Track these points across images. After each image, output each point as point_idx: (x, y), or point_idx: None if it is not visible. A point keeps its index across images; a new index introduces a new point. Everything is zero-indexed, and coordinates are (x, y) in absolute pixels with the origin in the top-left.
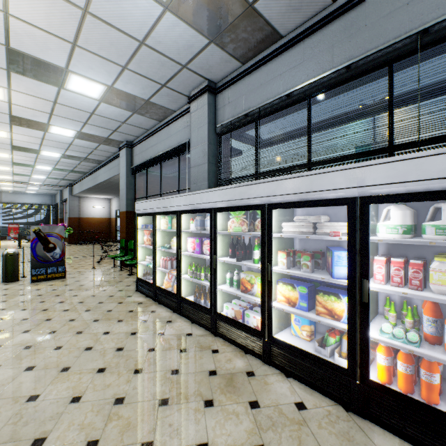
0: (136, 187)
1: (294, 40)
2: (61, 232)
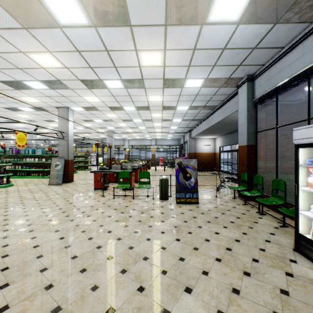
0: (257, 119)
1: None
2: (194, 164)
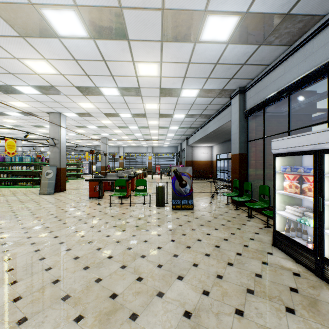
0: (248, 129)
1: None
2: (190, 172)
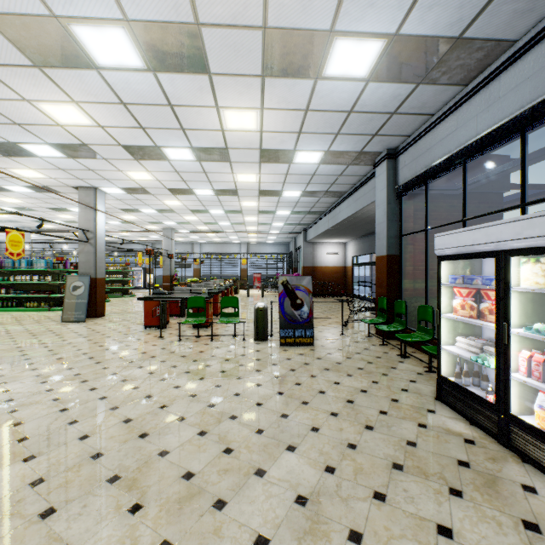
0: (401, 217)
1: None
2: (308, 285)
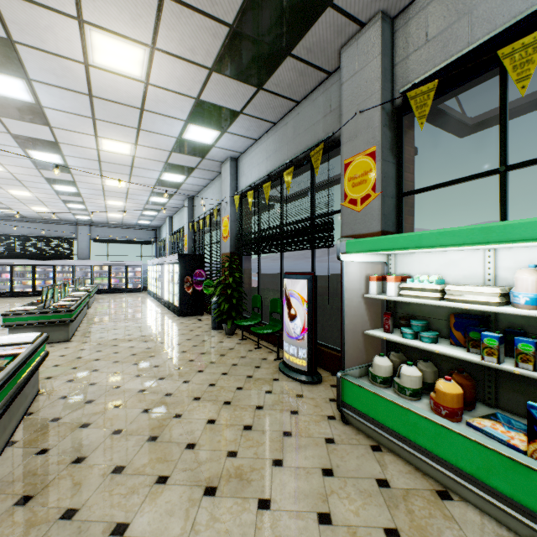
0: None
1: (33, 221)
2: None
